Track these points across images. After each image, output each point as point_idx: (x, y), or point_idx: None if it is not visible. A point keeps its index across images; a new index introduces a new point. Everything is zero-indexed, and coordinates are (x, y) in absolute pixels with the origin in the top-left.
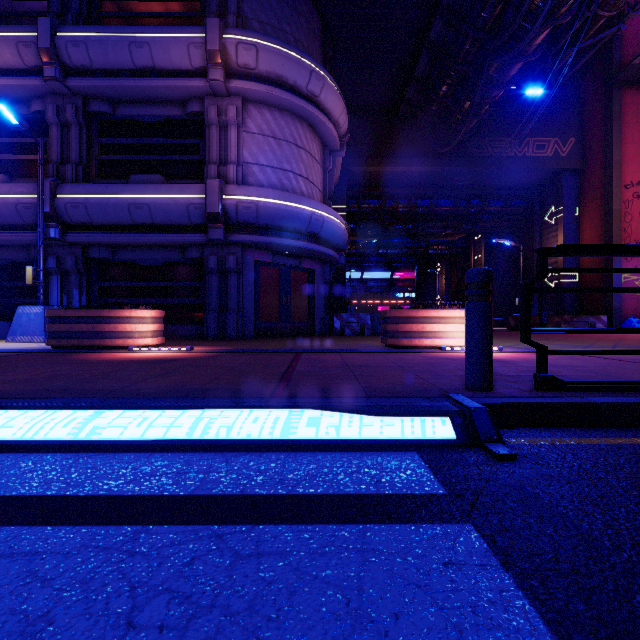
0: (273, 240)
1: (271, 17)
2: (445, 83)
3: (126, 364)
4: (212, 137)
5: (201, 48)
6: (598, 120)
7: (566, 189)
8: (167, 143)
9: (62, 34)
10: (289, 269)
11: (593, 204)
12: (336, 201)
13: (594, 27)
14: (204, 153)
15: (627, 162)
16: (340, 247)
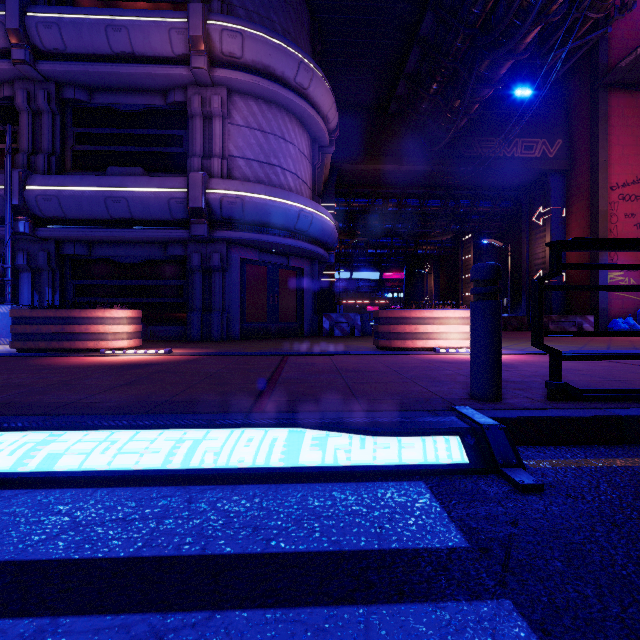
0: (260, 237)
1: (258, 5)
2: (435, 81)
3: (92, 370)
4: (195, 128)
5: (183, 34)
6: (585, 122)
7: (553, 190)
8: (148, 134)
9: (32, 14)
10: (277, 268)
11: (580, 205)
12: (325, 199)
13: (582, 29)
14: (187, 145)
15: (613, 164)
16: (329, 245)
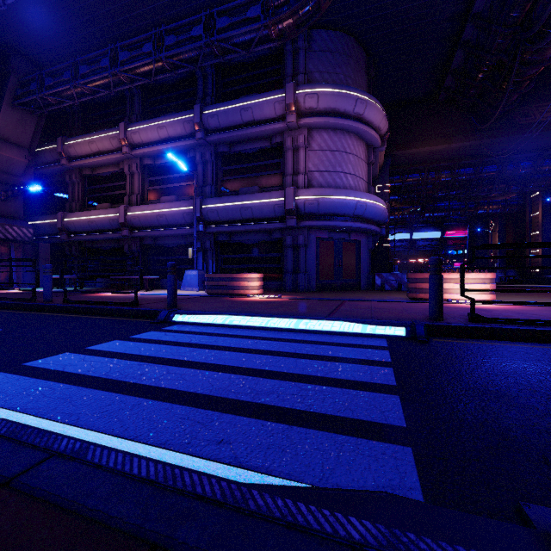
0: (329, 223)
1: (327, 66)
2: (481, 71)
3: (253, 303)
4: (288, 158)
5: (282, 103)
6: None
7: None
8: (260, 165)
9: (205, 112)
10: (341, 241)
11: None
12: (381, 181)
13: None
14: (283, 168)
15: None
16: (381, 222)
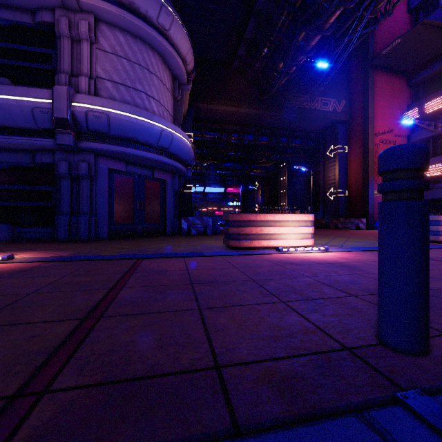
0: (125, 150)
1: None
2: (266, 46)
3: None
4: (63, 48)
5: None
6: (359, 90)
7: (340, 134)
8: (15, 48)
9: None
10: (142, 178)
11: (356, 145)
12: (185, 129)
13: (360, 25)
14: (56, 63)
15: (376, 119)
16: (187, 162)
